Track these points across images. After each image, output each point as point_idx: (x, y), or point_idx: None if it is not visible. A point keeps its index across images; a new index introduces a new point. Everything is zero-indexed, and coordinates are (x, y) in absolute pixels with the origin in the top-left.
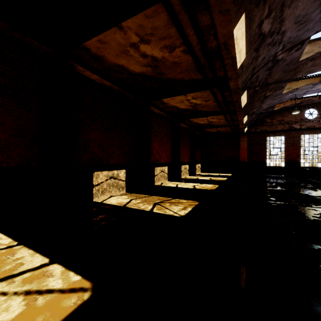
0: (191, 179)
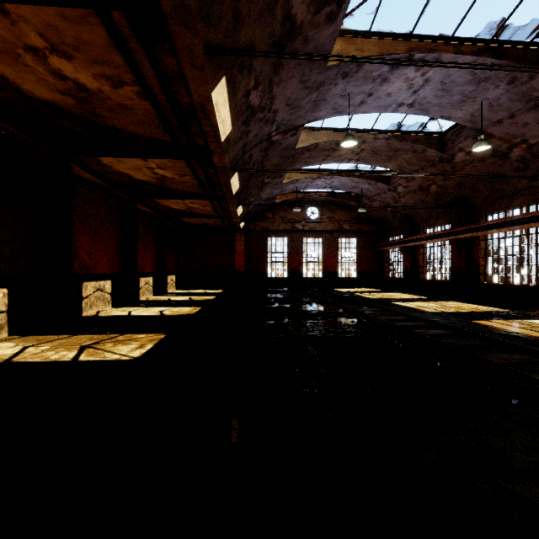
0: (158, 301)
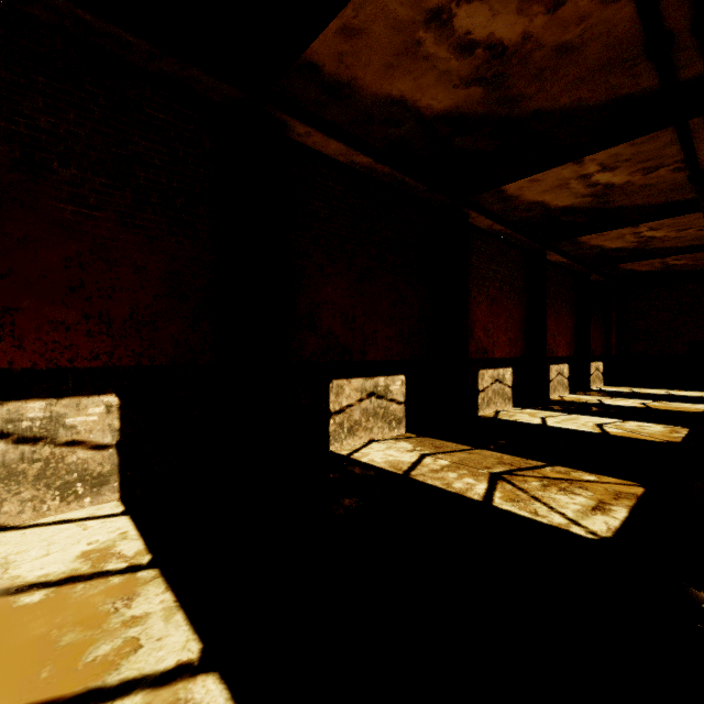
0: (583, 405)
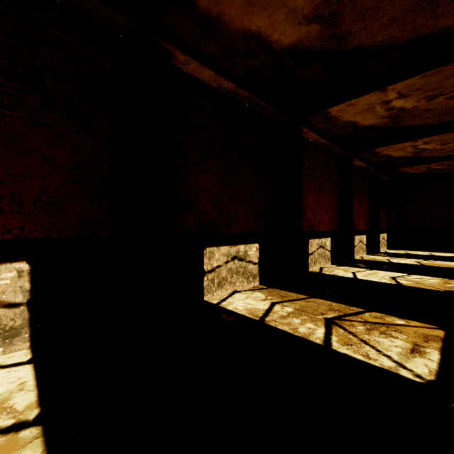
0: (378, 263)
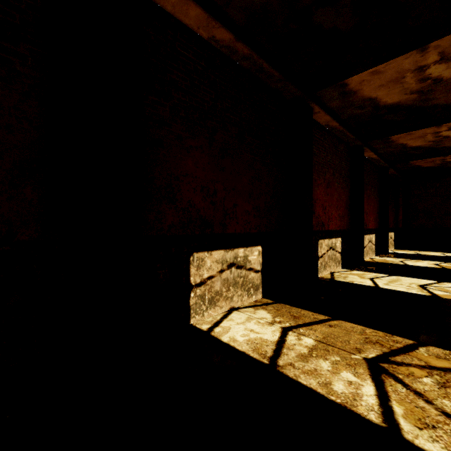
0: (393, 266)
